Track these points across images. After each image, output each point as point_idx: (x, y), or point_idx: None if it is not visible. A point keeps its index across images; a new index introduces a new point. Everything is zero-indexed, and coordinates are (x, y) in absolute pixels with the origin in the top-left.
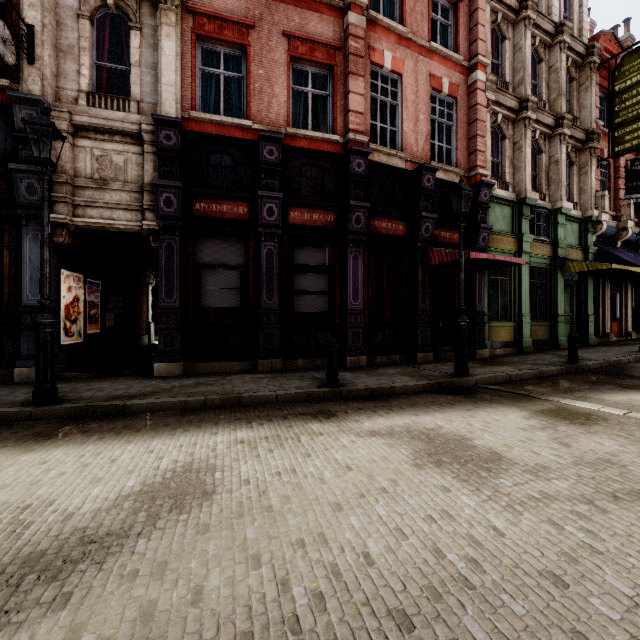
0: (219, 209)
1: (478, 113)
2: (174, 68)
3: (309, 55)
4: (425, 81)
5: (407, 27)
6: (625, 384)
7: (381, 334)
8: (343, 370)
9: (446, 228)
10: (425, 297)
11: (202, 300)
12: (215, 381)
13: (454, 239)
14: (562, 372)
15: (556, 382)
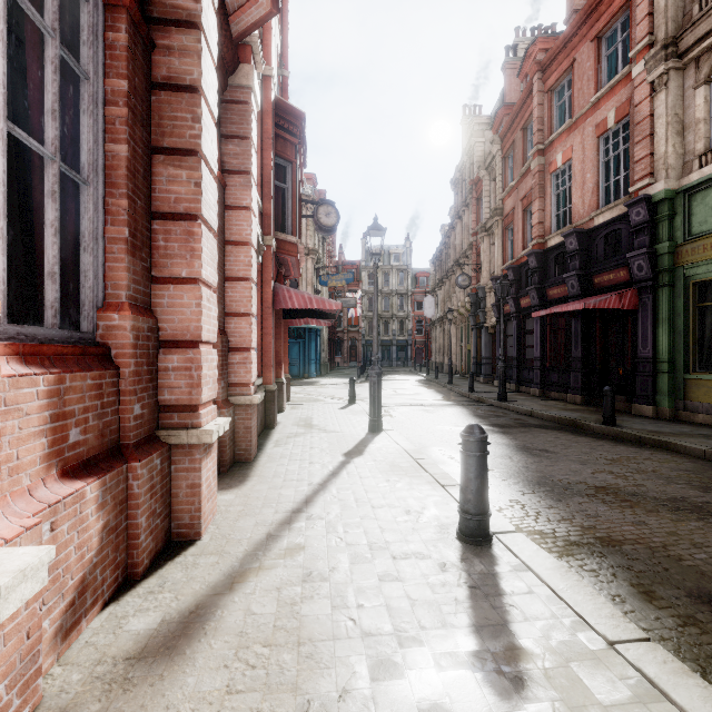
0: (507, 309)
1: (635, 117)
2: (496, 253)
3: (526, 203)
4: (591, 139)
5: (575, 111)
6: (489, 417)
7: (556, 375)
8: (519, 394)
9: (607, 271)
10: (577, 345)
11: (508, 353)
12: (482, 388)
13: (621, 277)
14: (553, 420)
15: (499, 412)
